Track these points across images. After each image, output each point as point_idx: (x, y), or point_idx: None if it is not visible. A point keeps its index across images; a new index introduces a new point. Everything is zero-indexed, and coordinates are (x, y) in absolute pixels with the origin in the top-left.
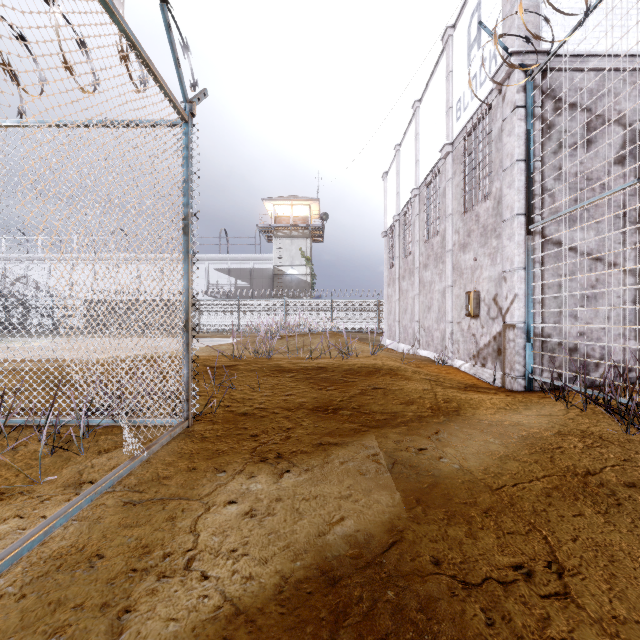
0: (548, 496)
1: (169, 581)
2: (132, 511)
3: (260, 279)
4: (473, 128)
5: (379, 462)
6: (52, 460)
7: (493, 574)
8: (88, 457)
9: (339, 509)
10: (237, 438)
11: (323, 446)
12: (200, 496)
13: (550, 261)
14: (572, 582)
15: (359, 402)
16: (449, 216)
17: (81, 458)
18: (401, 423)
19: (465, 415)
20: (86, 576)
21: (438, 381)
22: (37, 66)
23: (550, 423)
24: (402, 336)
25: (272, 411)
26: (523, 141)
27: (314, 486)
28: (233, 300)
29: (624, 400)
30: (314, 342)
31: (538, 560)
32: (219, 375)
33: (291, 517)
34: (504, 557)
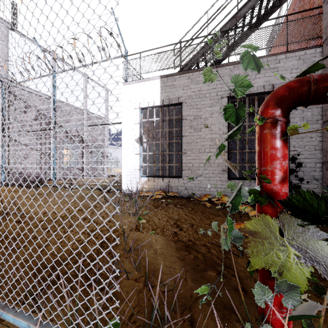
0: None
1: None
2: None
3: None
4: None
5: None
6: None
7: None
8: None
9: None
10: None
11: None
12: None
13: (12, 145)
14: None
15: None
16: None
17: None
18: None
19: None
20: None
21: None
22: None
23: None
24: None
25: None
26: (1, 105)
27: None
28: None
29: None
30: None
31: None
32: None
33: None
34: None
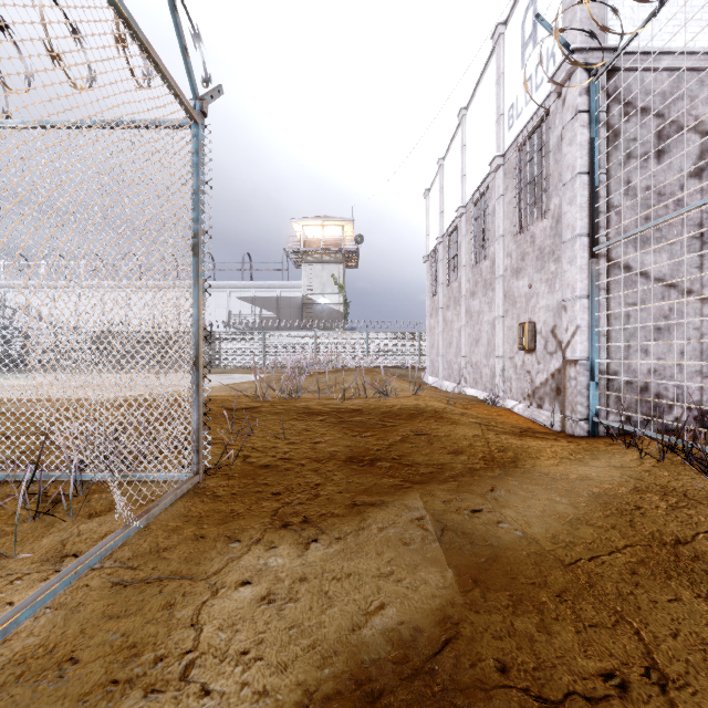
0: (634, 573)
1: (159, 698)
2: (121, 595)
3: (288, 309)
4: (528, 137)
5: (425, 528)
6: (32, 526)
7: (577, 687)
8: (75, 522)
9: (378, 592)
10: (256, 497)
11: (358, 507)
12: (207, 574)
13: (617, 288)
14: (680, 698)
15: (400, 451)
16: (500, 237)
17: (67, 523)
18: (450, 477)
19: (524, 467)
20: (52, 691)
21: (489, 425)
22: (23, 58)
23: (623, 476)
24: (446, 372)
25: (298, 463)
26: (586, 151)
27: (347, 560)
28: (257, 332)
29: (707, 448)
30: (348, 380)
31: (632, 665)
32: (238, 419)
33: (318, 604)
34: (589, 661)
